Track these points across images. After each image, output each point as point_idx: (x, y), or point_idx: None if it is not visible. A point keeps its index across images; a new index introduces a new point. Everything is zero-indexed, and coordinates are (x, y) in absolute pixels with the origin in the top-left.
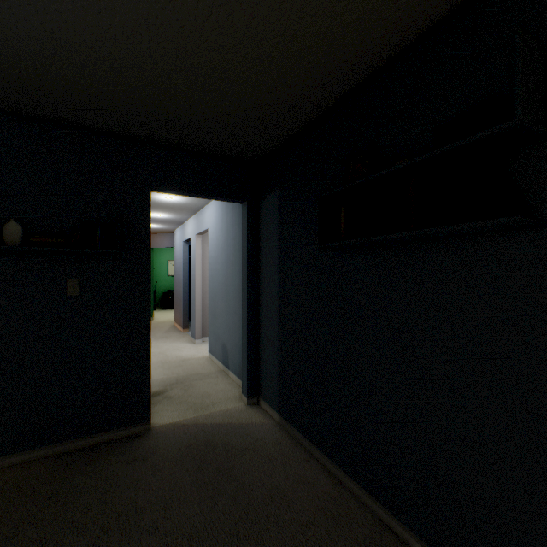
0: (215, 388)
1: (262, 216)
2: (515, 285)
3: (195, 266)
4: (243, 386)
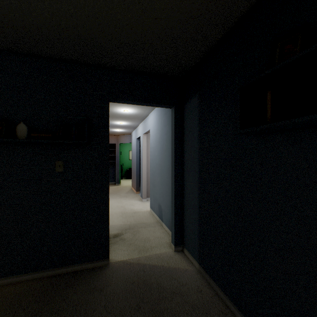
0: (153, 235)
1: (186, 116)
2: None
3: (142, 153)
4: (171, 237)
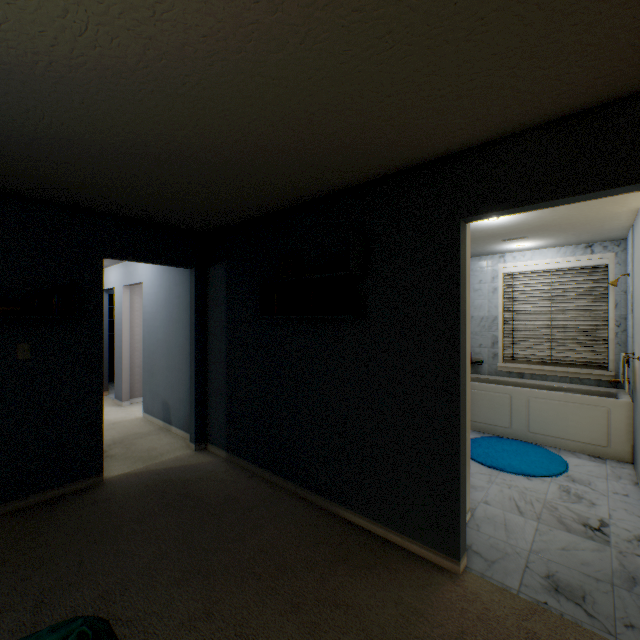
0: (160, 442)
1: (210, 282)
2: (358, 345)
3: (122, 320)
4: (191, 435)
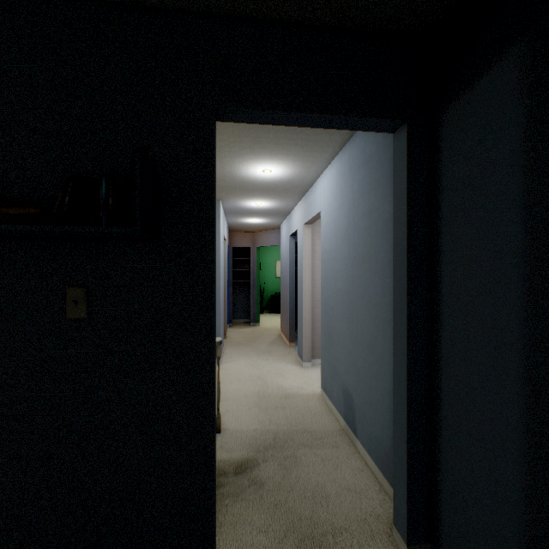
0: (335, 478)
1: (449, 144)
2: None
3: (302, 265)
4: (395, 512)
